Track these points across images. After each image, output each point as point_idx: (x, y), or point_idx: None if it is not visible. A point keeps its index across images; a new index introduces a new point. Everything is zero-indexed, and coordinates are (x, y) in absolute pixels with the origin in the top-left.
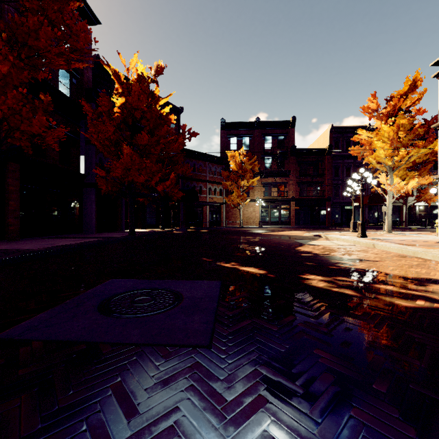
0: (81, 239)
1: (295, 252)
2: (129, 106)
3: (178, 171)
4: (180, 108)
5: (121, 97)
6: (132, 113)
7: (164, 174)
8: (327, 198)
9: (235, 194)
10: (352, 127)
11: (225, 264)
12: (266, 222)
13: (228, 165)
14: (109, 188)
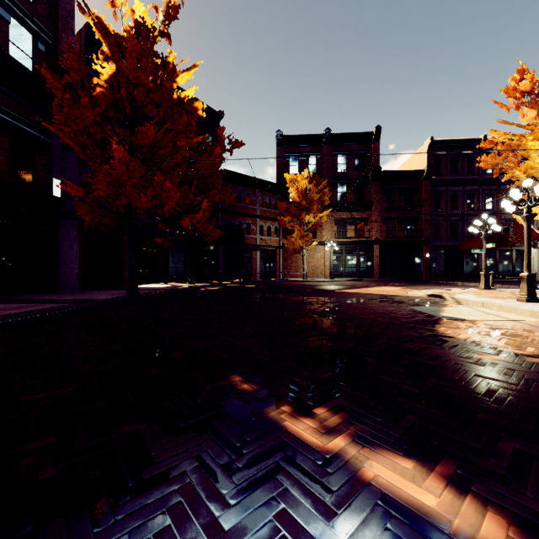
0: (28, 306)
1: (455, 347)
2: (124, 80)
3: (214, 198)
4: (219, 112)
5: (109, 61)
6: (130, 93)
7: (192, 202)
8: (425, 240)
9: (297, 234)
10: (460, 141)
11: (297, 421)
12: (339, 273)
13: (286, 195)
14: (96, 218)
